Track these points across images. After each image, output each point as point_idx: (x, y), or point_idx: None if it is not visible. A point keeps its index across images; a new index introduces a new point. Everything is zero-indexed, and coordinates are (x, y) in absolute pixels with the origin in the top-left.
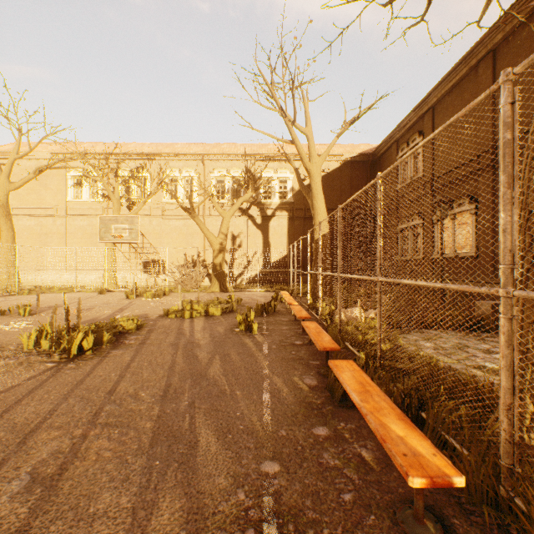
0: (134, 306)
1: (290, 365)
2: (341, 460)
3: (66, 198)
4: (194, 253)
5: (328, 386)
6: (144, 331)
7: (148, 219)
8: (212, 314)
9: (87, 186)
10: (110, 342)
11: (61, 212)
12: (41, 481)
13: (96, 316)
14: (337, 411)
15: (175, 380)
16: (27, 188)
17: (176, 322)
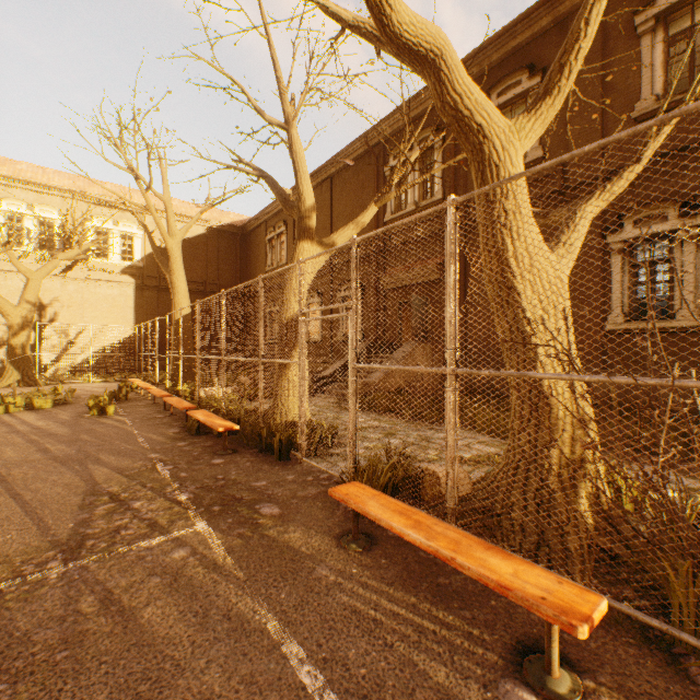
0: None
1: (157, 427)
2: (194, 448)
3: None
4: None
5: (188, 429)
6: None
7: None
8: (39, 408)
9: None
10: None
11: None
12: None
13: None
14: (194, 437)
15: (49, 446)
16: None
17: None
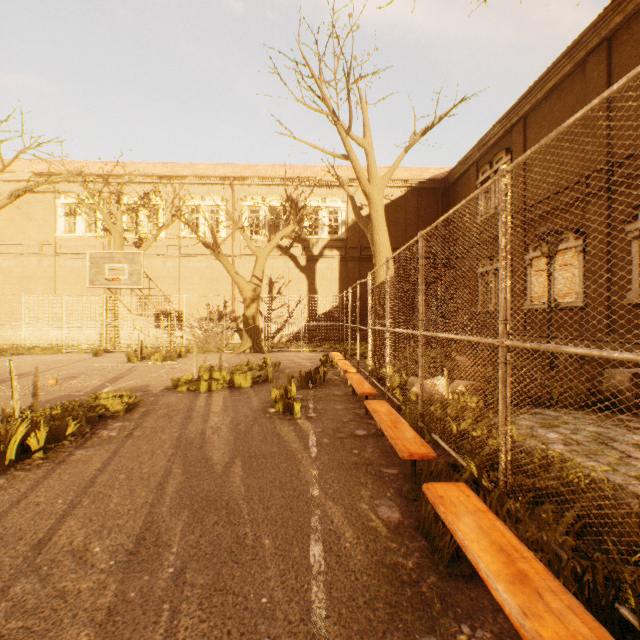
0: (135, 373)
1: (353, 476)
2: None
3: (55, 232)
4: (221, 302)
5: (421, 527)
6: (137, 414)
7: (162, 260)
8: (239, 386)
9: (82, 217)
10: (77, 435)
11: (48, 250)
12: None
13: (76, 389)
14: (448, 590)
15: (162, 514)
16: (3, 218)
17: (187, 398)
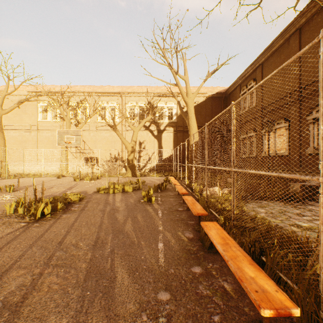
0: (79, 186)
1: (176, 224)
2: (211, 291)
3: (37, 119)
4: (116, 153)
5: (200, 238)
6: (84, 202)
7: (88, 132)
8: (126, 191)
9: (50, 112)
10: (62, 209)
11: (34, 128)
12: (9, 307)
13: (54, 192)
14: (207, 255)
15: (102, 234)
16: (13, 113)
17: (104, 196)
